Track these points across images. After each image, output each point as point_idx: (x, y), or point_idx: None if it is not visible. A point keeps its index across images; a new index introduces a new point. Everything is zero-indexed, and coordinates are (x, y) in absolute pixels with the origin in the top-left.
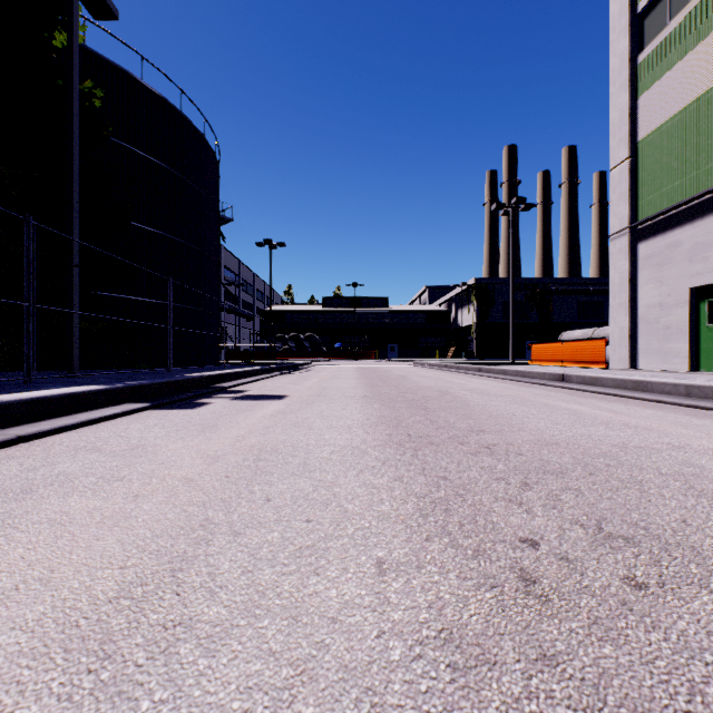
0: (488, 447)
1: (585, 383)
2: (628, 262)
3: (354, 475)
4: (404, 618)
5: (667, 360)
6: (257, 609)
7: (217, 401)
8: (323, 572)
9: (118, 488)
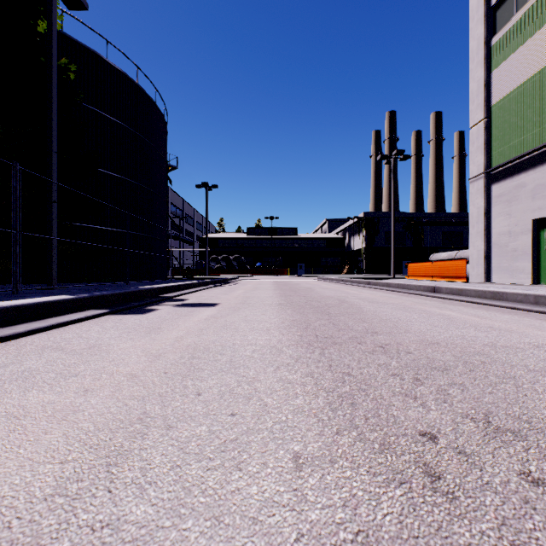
0: (382, 346)
1: (452, 294)
2: (484, 199)
3: (272, 371)
4: (322, 519)
5: (515, 275)
6: (182, 508)
7: (163, 308)
8: (245, 466)
9: (72, 383)
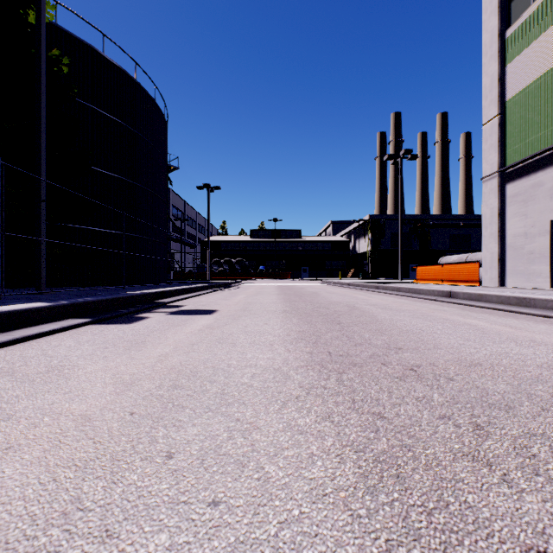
0: (413, 369)
1: (471, 299)
2: (498, 199)
3: (277, 410)
4: None
5: (531, 279)
6: None
7: (155, 316)
8: None
9: None
